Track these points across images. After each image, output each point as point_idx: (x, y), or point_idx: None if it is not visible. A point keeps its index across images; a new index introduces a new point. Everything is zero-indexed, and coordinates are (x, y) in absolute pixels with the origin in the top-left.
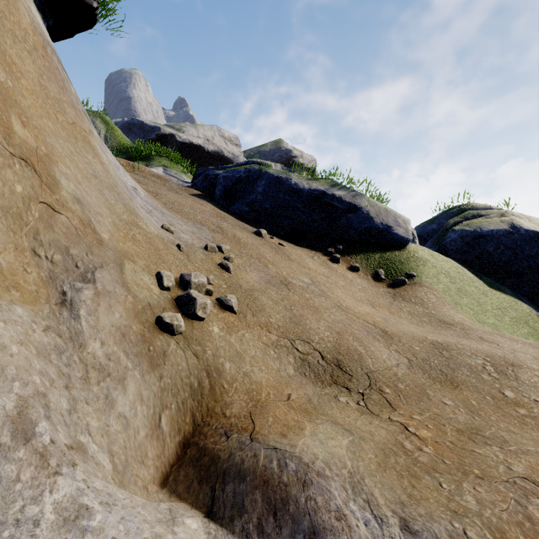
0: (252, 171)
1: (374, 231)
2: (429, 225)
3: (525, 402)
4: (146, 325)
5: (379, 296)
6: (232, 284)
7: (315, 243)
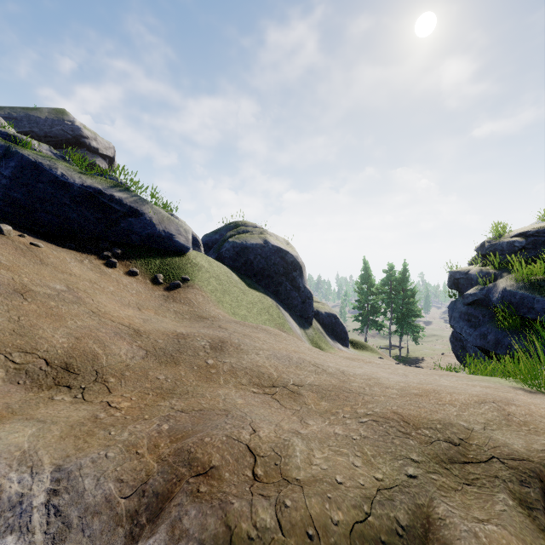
0: None
1: (156, 237)
2: (214, 235)
3: (218, 364)
4: None
5: (152, 299)
6: None
7: (89, 246)
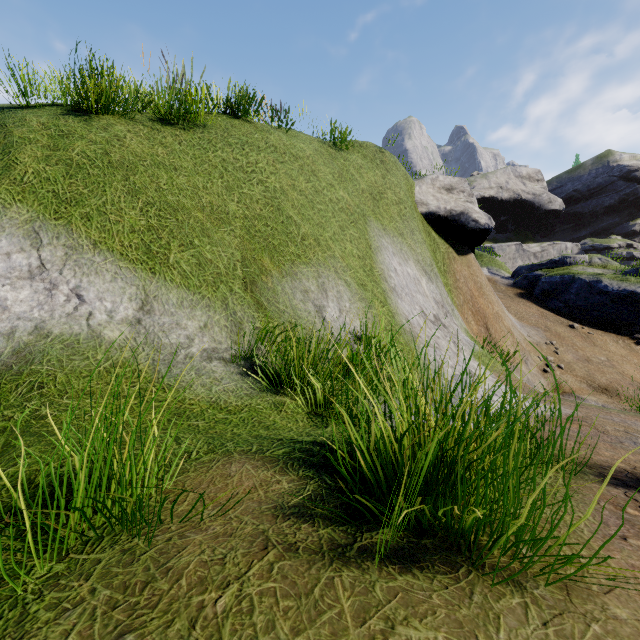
0: (566, 277)
1: None
2: None
3: None
4: (541, 370)
5: None
6: (560, 360)
7: (623, 330)
